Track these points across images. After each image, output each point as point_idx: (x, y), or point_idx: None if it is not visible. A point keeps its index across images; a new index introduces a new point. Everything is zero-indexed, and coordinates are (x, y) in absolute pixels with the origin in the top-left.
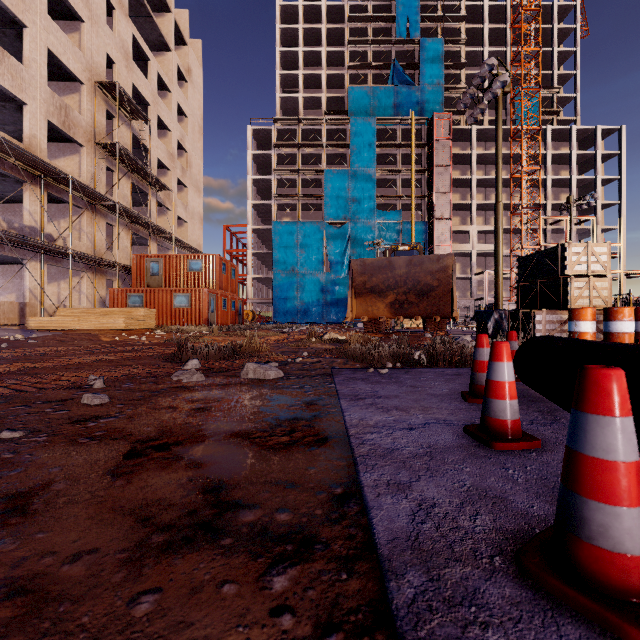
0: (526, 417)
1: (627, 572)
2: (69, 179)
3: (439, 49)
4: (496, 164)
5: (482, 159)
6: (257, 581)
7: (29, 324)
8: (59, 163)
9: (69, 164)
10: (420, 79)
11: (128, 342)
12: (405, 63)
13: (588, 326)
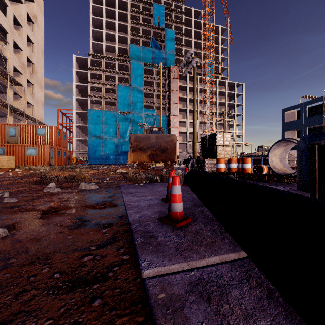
0: (183, 195)
1: (177, 215)
2: None
3: (173, 35)
4: (194, 95)
5: (191, 89)
6: (98, 231)
7: None
8: None
9: None
10: (164, 47)
11: (1, 176)
12: (157, 38)
13: (223, 165)
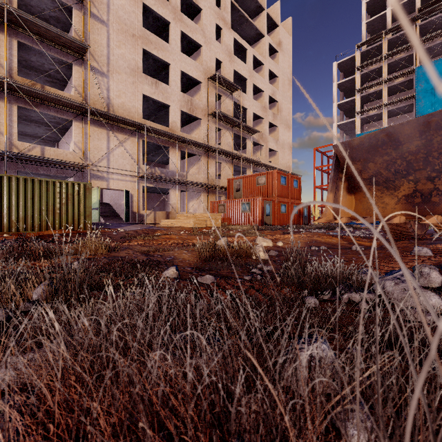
0: None
1: None
2: (187, 140)
3: None
4: None
5: None
6: None
7: (160, 223)
8: (194, 133)
9: (197, 132)
10: None
11: None
12: None
13: None
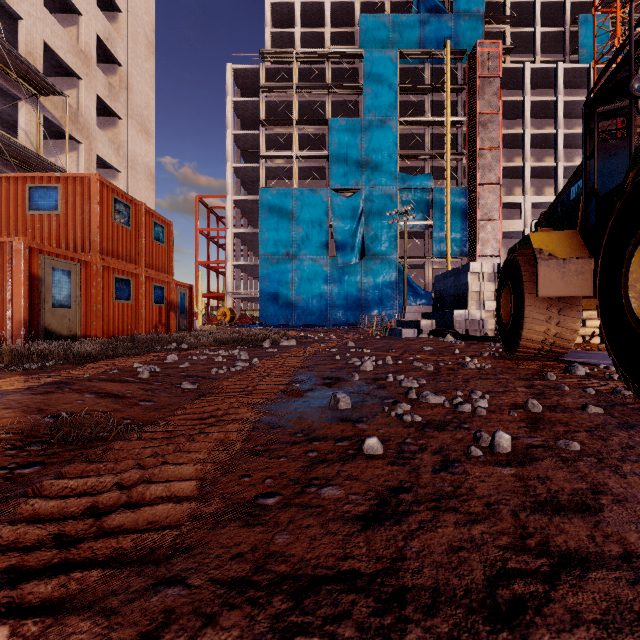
0: None
1: None
2: None
3: None
4: None
5: (535, 110)
6: None
7: None
8: None
9: None
10: (454, 5)
11: None
12: None
13: None
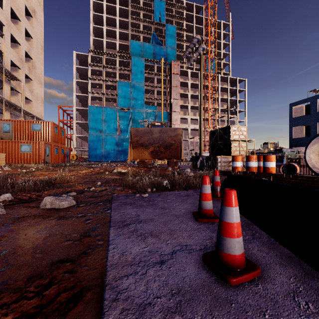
0: None
1: None
2: None
3: (174, 31)
4: (200, 86)
5: (193, 85)
6: None
7: None
8: None
9: None
10: (165, 43)
11: None
12: (158, 34)
13: (240, 164)
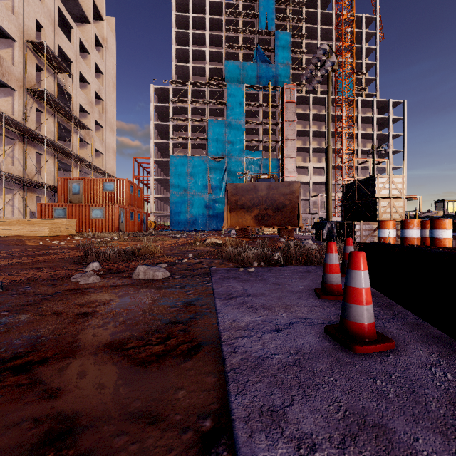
0: None
1: None
2: (2, 116)
3: (288, 39)
4: (327, 119)
5: (316, 117)
6: None
7: None
8: None
9: (3, 104)
10: (275, 59)
11: (48, 246)
12: (265, 47)
13: (391, 233)
